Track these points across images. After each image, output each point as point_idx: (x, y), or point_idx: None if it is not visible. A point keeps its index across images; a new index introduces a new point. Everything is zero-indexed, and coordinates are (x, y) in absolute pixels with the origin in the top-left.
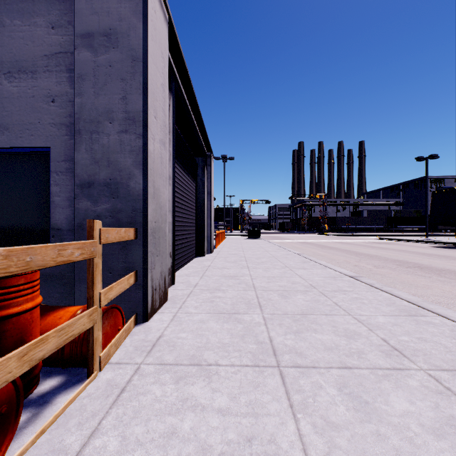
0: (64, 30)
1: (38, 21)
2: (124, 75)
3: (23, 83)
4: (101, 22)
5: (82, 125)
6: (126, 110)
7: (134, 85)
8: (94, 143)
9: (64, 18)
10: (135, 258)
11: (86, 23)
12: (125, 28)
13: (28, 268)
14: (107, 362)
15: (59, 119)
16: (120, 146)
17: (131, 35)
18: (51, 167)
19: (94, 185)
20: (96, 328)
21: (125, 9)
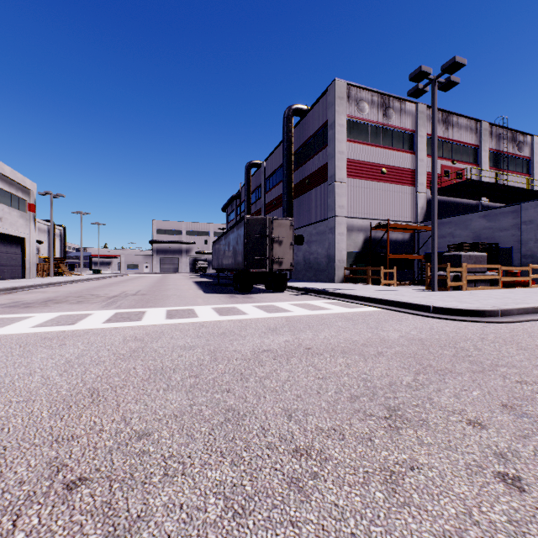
0: (516, 219)
1: (509, 218)
2: (534, 230)
3: (504, 233)
4: (528, 218)
5: (522, 242)
6: (535, 238)
7: (537, 232)
8: (526, 246)
9: (516, 216)
10: (537, 272)
11: (523, 219)
12: (535, 219)
13: (522, 269)
14: (531, 288)
15: (515, 240)
16: (533, 246)
17: (537, 220)
18: (512, 251)
19: (526, 256)
20: (529, 281)
21: (535, 215)
